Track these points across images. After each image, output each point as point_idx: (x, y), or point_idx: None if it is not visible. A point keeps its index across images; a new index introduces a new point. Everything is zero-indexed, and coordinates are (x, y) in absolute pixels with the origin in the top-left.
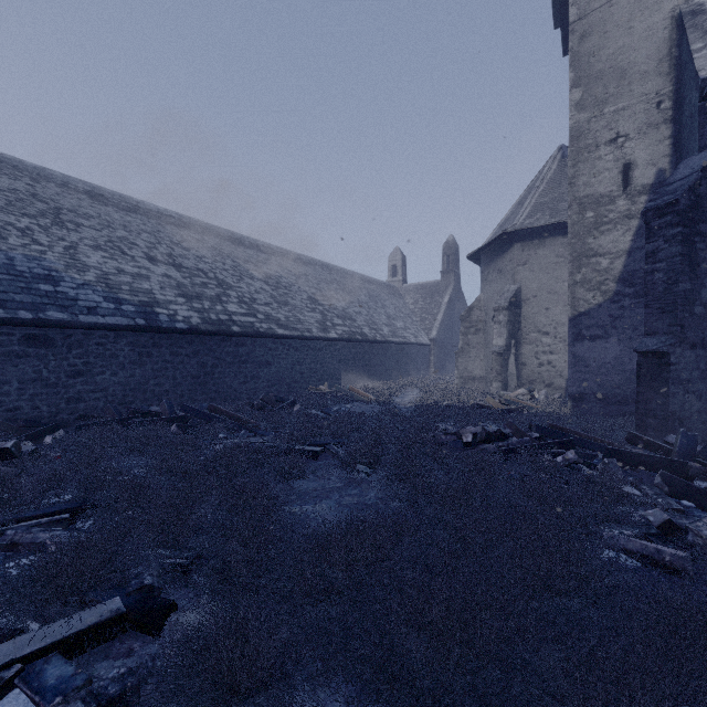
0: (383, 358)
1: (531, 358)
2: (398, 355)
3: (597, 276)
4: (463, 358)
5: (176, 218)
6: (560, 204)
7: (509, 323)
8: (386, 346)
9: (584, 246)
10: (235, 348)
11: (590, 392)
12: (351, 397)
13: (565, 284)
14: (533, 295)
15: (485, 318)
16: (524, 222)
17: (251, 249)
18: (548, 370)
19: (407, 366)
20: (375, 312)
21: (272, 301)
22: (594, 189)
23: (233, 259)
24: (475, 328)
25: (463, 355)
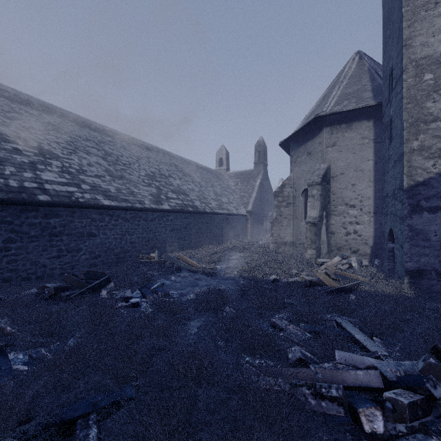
0: (212, 226)
1: (339, 228)
2: (223, 223)
3: (437, 143)
4: (277, 227)
5: (11, 93)
6: (364, 94)
7: (322, 196)
8: (213, 216)
9: (422, 111)
10: (44, 219)
11: (430, 268)
12: (179, 265)
13: (369, 162)
14: (340, 172)
15: (295, 194)
16: (332, 109)
17: (96, 131)
18: (354, 238)
19: (230, 232)
20: (205, 189)
21: (105, 174)
22: (434, 49)
23: (72, 135)
24: (286, 202)
25: (277, 224)
